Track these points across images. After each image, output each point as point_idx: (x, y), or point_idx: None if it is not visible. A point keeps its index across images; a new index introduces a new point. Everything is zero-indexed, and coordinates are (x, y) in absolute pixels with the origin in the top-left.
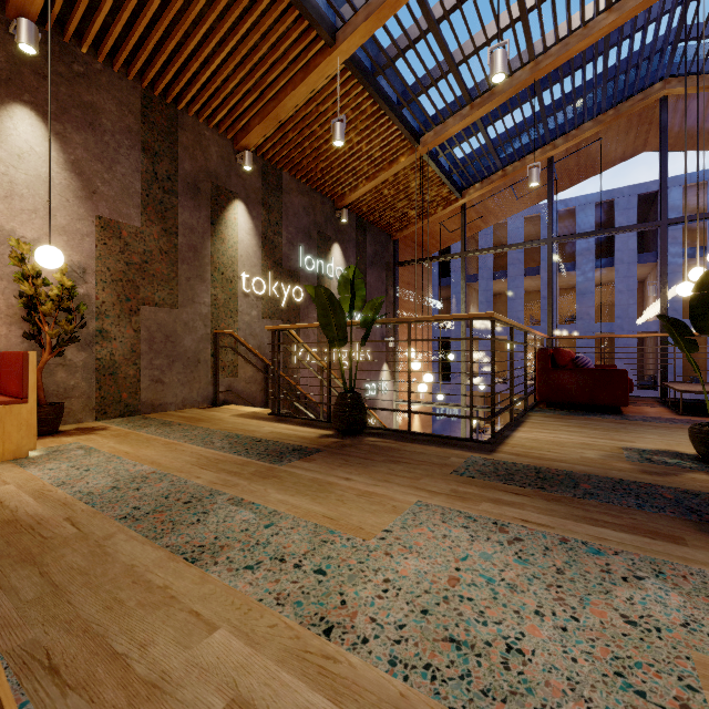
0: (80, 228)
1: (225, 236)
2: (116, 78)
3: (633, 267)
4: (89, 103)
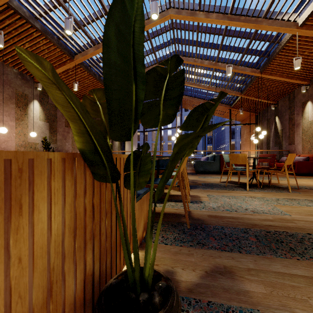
0: None
1: None
2: None
3: None
4: None
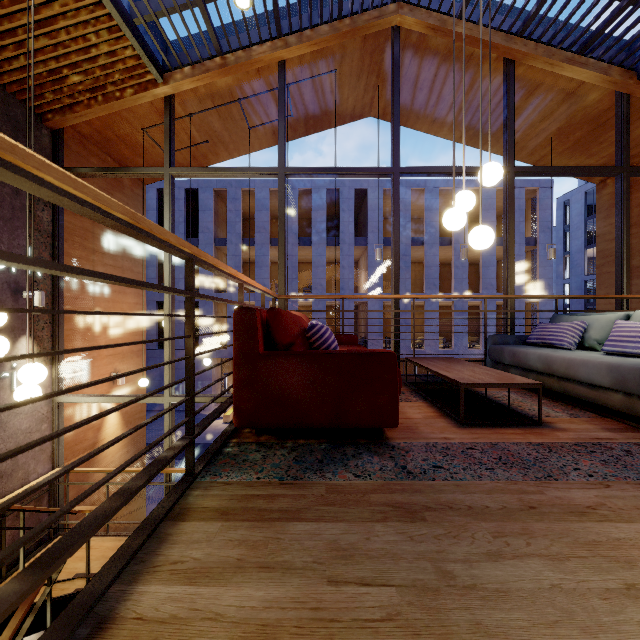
0: None
1: None
2: None
3: (352, 248)
4: None
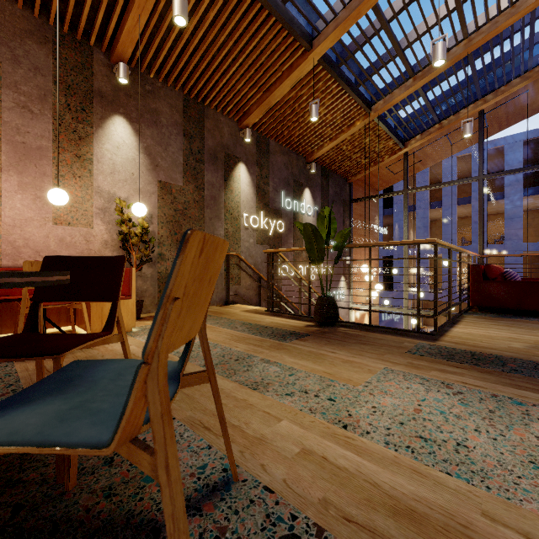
0: (149, 189)
1: (233, 188)
2: (169, 90)
3: None
4: (154, 109)
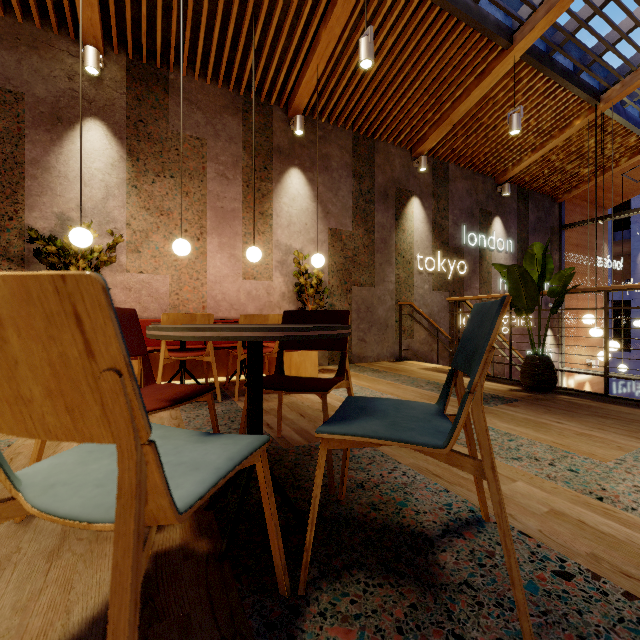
0: (320, 238)
1: (405, 227)
2: (339, 131)
3: None
4: (325, 154)
